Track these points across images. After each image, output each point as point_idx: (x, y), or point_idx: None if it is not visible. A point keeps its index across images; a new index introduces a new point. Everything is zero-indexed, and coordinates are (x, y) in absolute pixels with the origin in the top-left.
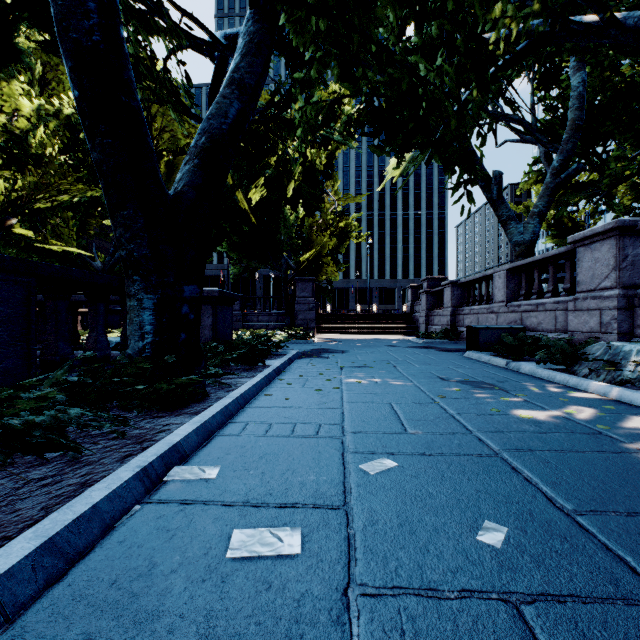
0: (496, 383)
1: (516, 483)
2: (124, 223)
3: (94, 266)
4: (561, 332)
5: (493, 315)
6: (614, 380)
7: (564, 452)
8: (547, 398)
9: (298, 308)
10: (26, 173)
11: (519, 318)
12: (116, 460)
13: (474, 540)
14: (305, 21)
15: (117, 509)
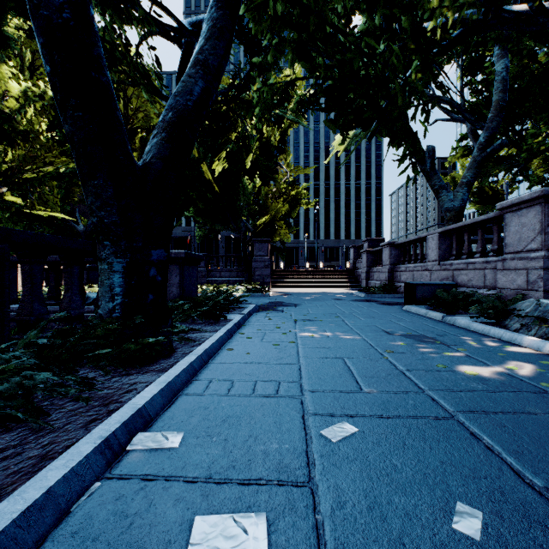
0: (436, 337)
1: (479, 452)
2: (95, 192)
3: (77, 229)
4: (489, 288)
5: (427, 272)
6: (546, 335)
7: (517, 414)
8: (486, 353)
9: (255, 265)
10: (15, 147)
11: (451, 275)
12: (80, 426)
13: (450, 529)
14: (262, 12)
15: (74, 490)
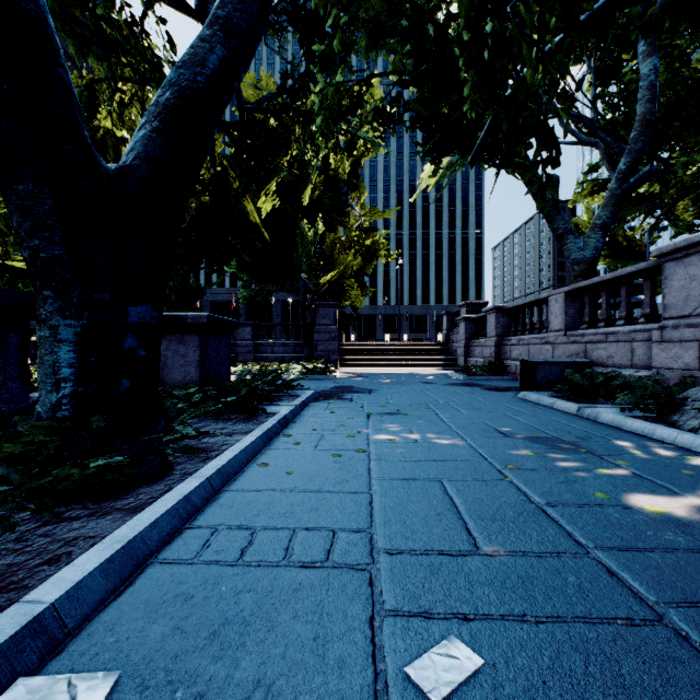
0: (578, 441)
1: None
2: (20, 204)
3: None
4: (640, 368)
5: (548, 346)
6: None
7: None
8: (663, 469)
9: (318, 337)
10: None
11: (582, 350)
12: None
13: None
14: None
15: None
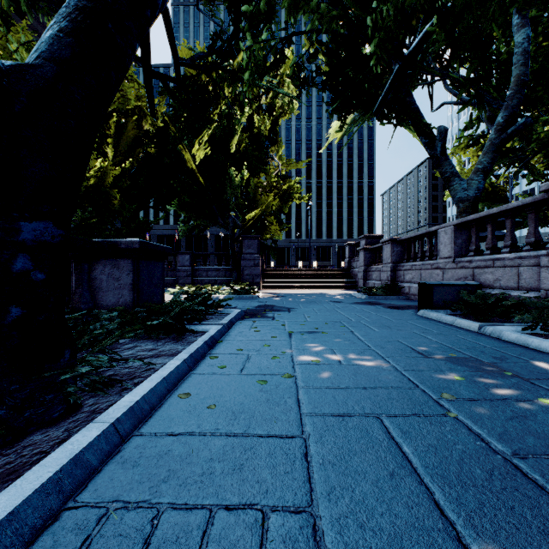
0: (497, 362)
1: None
2: None
3: None
4: (526, 290)
5: (438, 271)
6: None
7: None
8: None
9: (244, 264)
10: None
11: (470, 274)
12: None
13: None
14: None
15: None
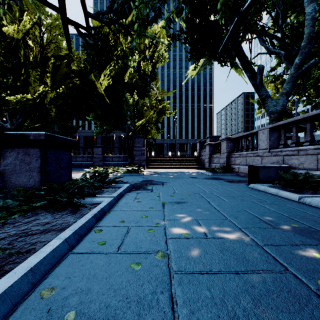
0: None
1: None
2: None
3: (4, 126)
4: None
5: (258, 158)
6: None
7: None
8: None
9: (135, 153)
10: None
11: (281, 160)
12: None
13: None
14: None
15: None
